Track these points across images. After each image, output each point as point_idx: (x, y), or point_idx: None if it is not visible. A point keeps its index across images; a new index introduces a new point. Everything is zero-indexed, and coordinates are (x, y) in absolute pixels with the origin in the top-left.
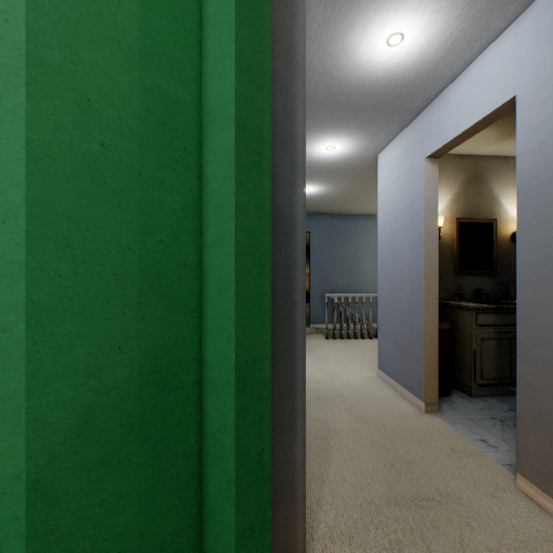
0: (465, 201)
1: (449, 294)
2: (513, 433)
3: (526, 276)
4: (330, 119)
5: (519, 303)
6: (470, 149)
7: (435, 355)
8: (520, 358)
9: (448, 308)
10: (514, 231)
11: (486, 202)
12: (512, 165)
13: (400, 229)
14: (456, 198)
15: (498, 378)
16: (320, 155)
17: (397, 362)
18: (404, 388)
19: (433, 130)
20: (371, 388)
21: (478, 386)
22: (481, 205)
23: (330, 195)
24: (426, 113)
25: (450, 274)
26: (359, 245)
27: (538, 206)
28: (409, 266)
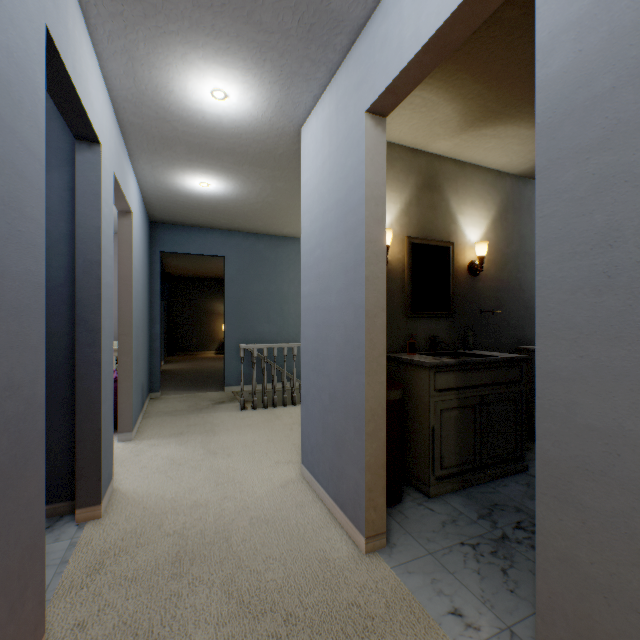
0: (418, 214)
1: (400, 343)
2: (495, 576)
3: (561, 313)
4: (197, 6)
5: (544, 375)
6: (425, 141)
7: (380, 452)
8: (546, 496)
9: (398, 365)
10: (472, 260)
11: (443, 219)
12: (470, 175)
13: (330, 240)
14: (408, 208)
15: (461, 464)
16: (205, 107)
17: (326, 458)
18: (336, 504)
19: (377, 59)
20: (287, 506)
21: (437, 480)
22: (437, 222)
23: (246, 200)
24: (367, 33)
25: (401, 315)
26: (294, 278)
27: (592, 151)
28: (342, 301)
